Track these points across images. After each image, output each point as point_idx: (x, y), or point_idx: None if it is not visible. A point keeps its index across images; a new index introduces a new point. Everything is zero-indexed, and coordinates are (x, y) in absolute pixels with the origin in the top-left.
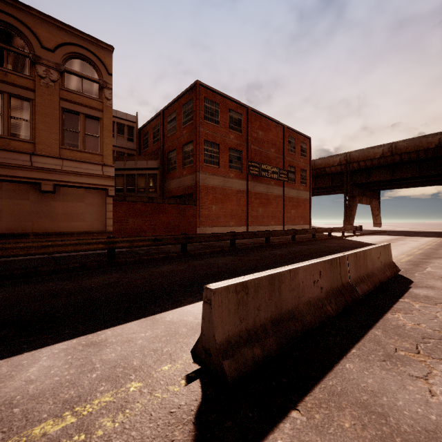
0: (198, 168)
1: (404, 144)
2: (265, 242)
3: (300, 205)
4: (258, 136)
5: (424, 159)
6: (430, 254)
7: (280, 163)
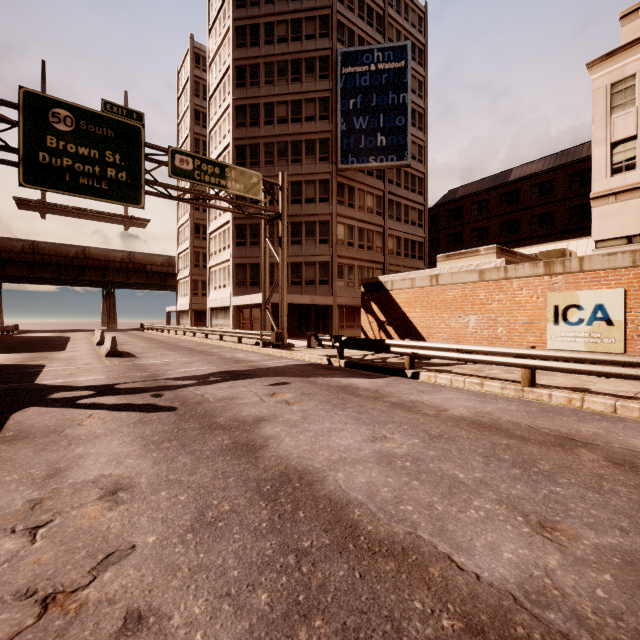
0: None
1: (46, 246)
2: None
3: None
4: None
5: (64, 264)
6: None
7: None
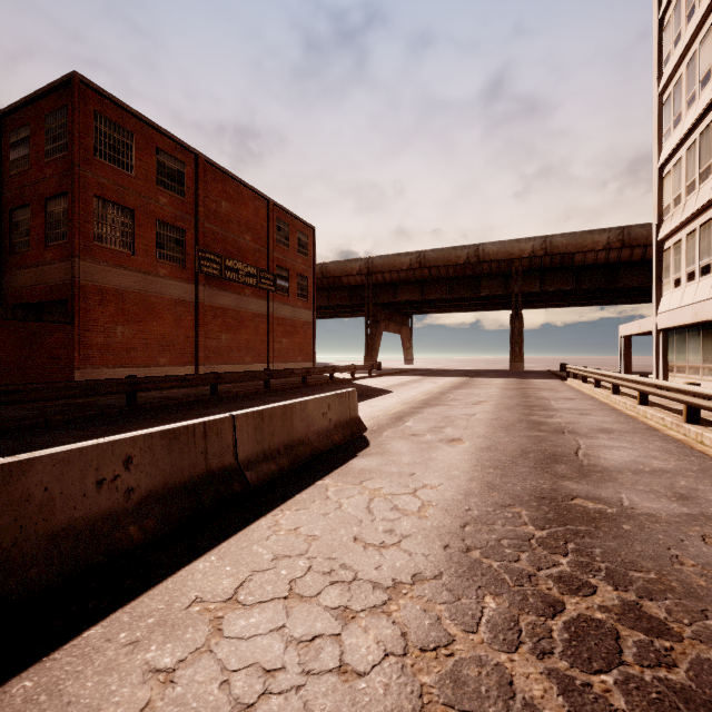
0: (78, 249)
1: (433, 255)
2: (210, 394)
3: (298, 331)
4: (220, 209)
5: (454, 277)
6: (431, 400)
7: (263, 260)
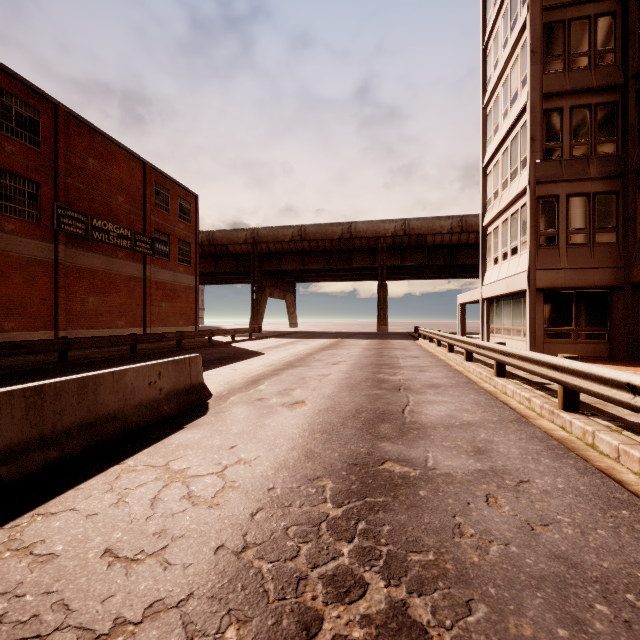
0: None
1: (313, 230)
2: (58, 361)
3: (179, 295)
4: (86, 165)
5: (331, 250)
6: (296, 362)
7: (139, 223)
